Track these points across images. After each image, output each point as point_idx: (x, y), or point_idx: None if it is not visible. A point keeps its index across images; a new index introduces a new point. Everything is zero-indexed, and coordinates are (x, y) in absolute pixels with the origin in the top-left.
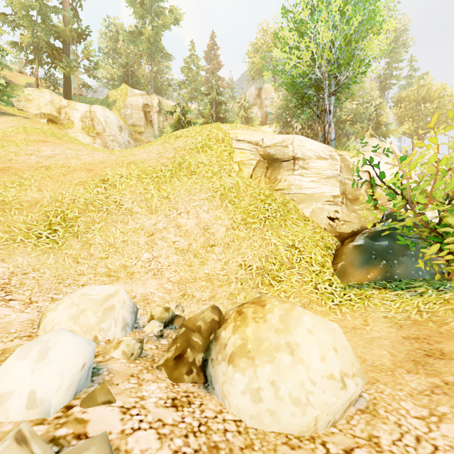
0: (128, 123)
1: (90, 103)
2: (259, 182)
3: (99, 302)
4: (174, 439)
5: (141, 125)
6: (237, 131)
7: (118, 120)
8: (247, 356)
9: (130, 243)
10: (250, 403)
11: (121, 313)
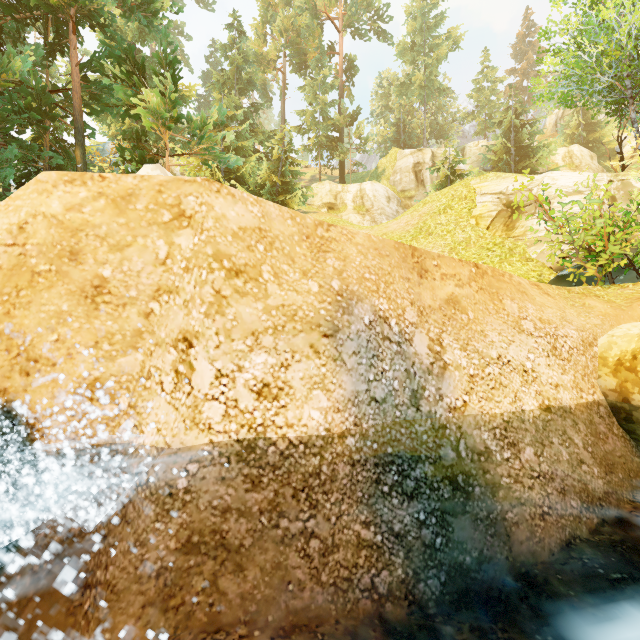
0: (397, 190)
1: (361, 180)
2: (496, 232)
3: None
4: None
5: (411, 189)
6: (484, 184)
7: (386, 191)
8: None
9: None
10: None
11: None
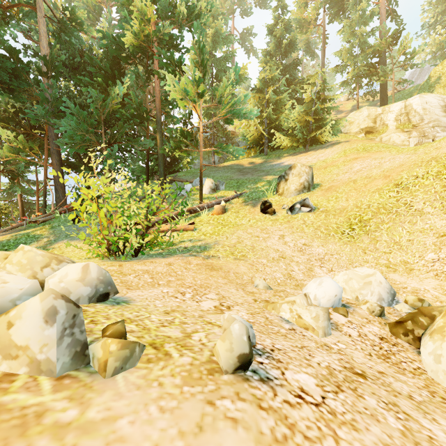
0: None
1: (407, 96)
2: None
3: (362, 277)
4: (366, 341)
5: None
6: None
7: (441, 100)
8: (441, 333)
9: (415, 242)
10: (432, 362)
11: (377, 289)
